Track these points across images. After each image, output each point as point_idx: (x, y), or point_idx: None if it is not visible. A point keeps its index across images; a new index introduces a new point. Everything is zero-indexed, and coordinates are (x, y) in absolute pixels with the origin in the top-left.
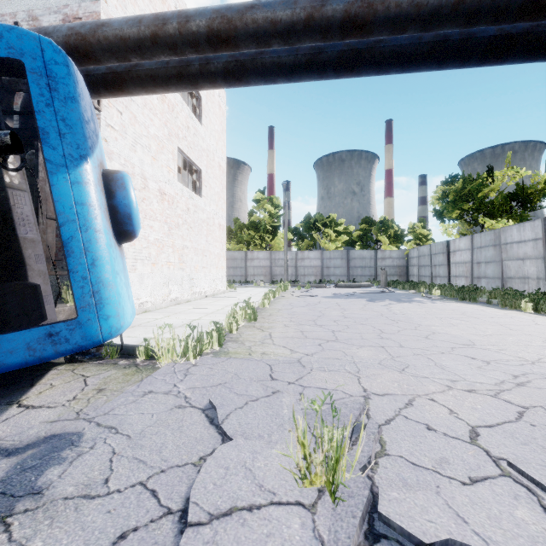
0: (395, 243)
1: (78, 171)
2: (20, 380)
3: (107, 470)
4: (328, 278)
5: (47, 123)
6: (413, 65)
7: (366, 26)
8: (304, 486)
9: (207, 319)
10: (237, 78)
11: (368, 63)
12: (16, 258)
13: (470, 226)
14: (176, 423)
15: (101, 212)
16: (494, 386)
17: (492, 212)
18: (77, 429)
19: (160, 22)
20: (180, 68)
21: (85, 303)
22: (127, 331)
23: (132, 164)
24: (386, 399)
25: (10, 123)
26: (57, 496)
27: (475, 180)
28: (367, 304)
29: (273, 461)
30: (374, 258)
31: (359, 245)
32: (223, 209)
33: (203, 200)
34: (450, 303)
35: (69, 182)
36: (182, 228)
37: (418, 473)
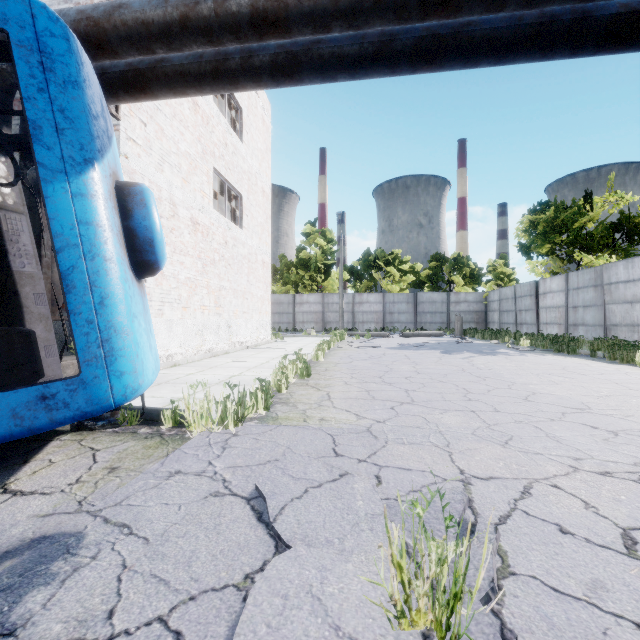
0: (471, 284)
1: (81, 179)
2: (10, 455)
3: (113, 595)
4: (391, 326)
5: (39, 114)
6: (510, 54)
7: (453, 0)
8: (400, 629)
9: (250, 375)
10: (287, 74)
11: (453, 52)
12: (10, 298)
13: (563, 263)
14: (211, 519)
15: (112, 235)
16: (634, 466)
17: (591, 246)
18: (76, 528)
19: (192, 1)
20: (216, 63)
21: (91, 355)
22: (151, 390)
23: (159, 186)
24: (493, 485)
25: (8, 132)
26: (36, 639)
27: (570, 207)
28: (442, 356)
29: (350, 583)
30: (446, 302)
31: (428, 286)
32: (267, 243)
33: (244, 232)
34: (545, 355)
35: (69, 194)
36: (219, 265)
37: (566, 607)
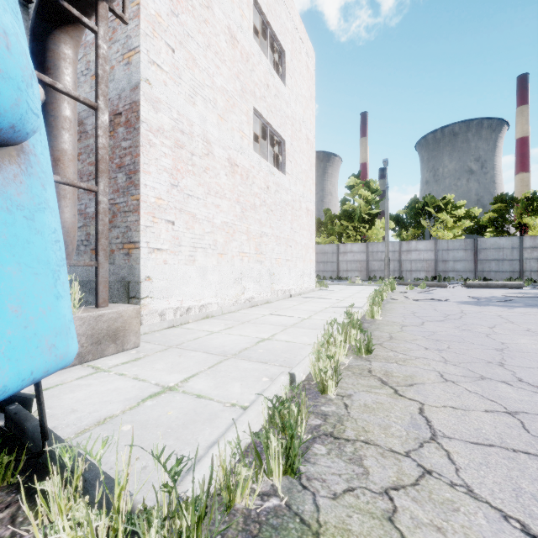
0: None
1: None
2: None
3: None
4: (444, 275)
5: None
6: None
7: None
8: None
9: (283, 340)
10: None
11: None
12: None
13: None
14: None
15: None
16: None
17: None
18: None
19: None
20: None
21: None
22: (148, 360)
23: (189, 120)
24: None
25: None
26: None
27: None
28: None
29: None
30: (517, 248)
31: (491, 231)
32: (311, 191)
33: (287, 178)
34: None
35: None
36: (260, 210)
37: None
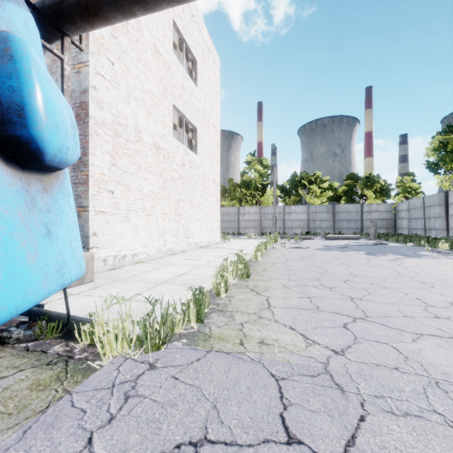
0: (381, 197)
1: None
2: None
3: None
4: (314, 230)
5: None
6: None
7: None
8: None
9: (195, 273)
10: None
11: None
12: None
13: None
14: None
15: None
16: None
17: None
18: None
19: None
20: None
21: None
22: (104, 287)
23: (125, 115)
24: None
25: None
26: None
27: None
28: (369, 258)
29: None
30: (360, 212)
31: (344, 199)
32: (217, 167)
33: (198, 157)
34: None
35: None
36: (178, 182)
37: None
